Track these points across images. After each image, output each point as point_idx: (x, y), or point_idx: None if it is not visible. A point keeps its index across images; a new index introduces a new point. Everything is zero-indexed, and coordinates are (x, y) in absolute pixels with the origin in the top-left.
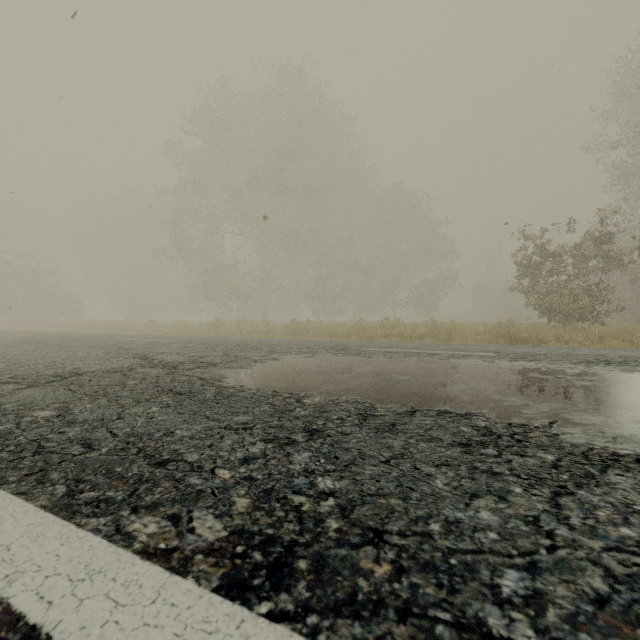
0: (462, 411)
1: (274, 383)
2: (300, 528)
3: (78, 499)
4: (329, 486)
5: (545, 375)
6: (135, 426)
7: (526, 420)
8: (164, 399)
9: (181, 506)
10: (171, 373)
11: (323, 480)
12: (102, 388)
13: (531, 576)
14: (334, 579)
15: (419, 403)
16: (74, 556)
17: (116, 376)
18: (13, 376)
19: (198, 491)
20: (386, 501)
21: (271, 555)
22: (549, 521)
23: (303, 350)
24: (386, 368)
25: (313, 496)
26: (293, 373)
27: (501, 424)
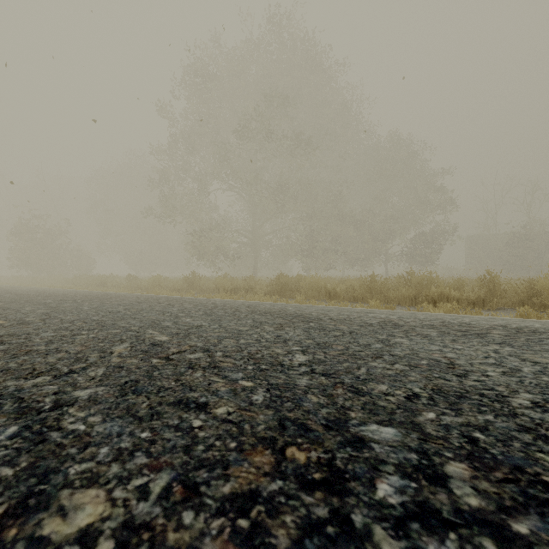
0: None
1: None
2: None
3: None
4: None
5: None
6: None
7: None
8: None
9: None
10: None
11: None
12: None
13: None
14: None
15: None
16: None
17: None
18: None
19: None
20: None
21: None
22: None
23: None
24: None
25: None
26: None
27: None
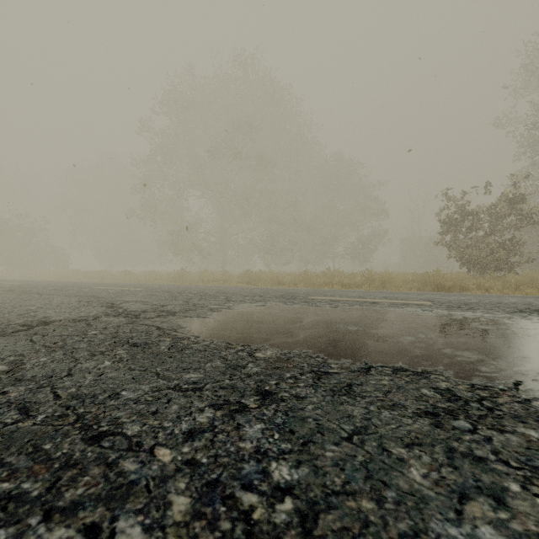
0: (418, 368)
1: (228, 334)
2: None
3: None
4: (285, 477)
5: (487, 326)
6: (81, 385)
7: (488, 380)
8: (119, 352)
9: (105, 509)
10: (132, 322)
11: (278, 467)
12: (62, 339)
13: None
14: None
15: (372, 358)
16: None
17: (80, 325)
18: None
19: (130, 483)
20: (356, 504)
21: None
22: None
23: (256, 298)
24: (333, 318)
25: (266, 494)
26: (246, 323)
27: (463, 385)
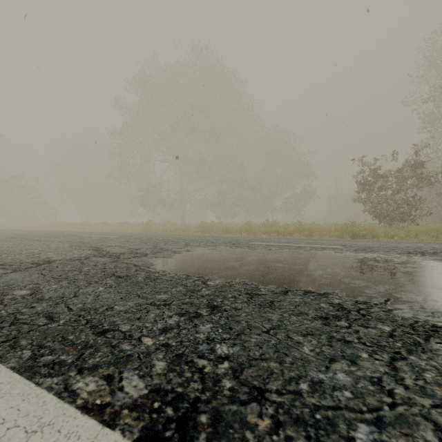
0: (321, 291)
1: (187, 269)
2: (202, 387)
3: (39, 362)
4: (225, 351)
5: (379, 263)
6: (86, 302)
7: (368, 298)
8: (108, 281)
9: (114, 368)
10: (114, 261)
11: (220, 347)
12: (65, 273)
13: (378, 430)
14: (227, 432)
15: (290, 285)
16: (31, 410)
17: (75, 263)
18: (3, 263)
19: (128, 355)
20: (267, 364)
21: (180, 410)
22: (389, 382)
23: (208, 244)
24: (267, 257)
25: (213, 360)
26: (201, 261)
27: (350, 301)
